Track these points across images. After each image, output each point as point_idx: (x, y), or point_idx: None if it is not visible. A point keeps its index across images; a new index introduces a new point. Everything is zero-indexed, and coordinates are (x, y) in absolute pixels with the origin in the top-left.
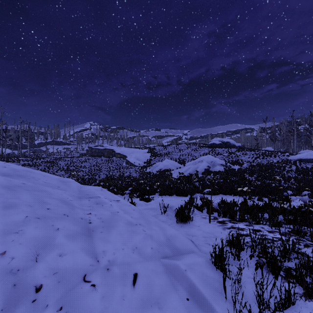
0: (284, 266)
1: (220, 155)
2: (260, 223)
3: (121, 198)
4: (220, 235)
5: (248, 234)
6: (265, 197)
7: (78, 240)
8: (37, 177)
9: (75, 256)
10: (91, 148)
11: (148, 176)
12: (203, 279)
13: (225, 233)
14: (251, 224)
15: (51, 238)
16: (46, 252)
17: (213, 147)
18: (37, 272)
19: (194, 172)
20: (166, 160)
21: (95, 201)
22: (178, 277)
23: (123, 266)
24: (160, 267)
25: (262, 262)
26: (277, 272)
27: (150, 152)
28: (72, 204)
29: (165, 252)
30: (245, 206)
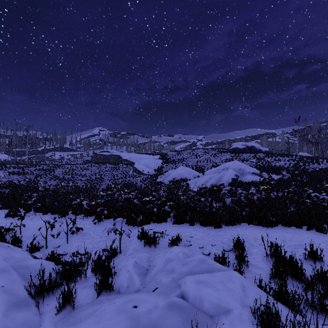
0: None
1: (246, 162)
2: None
3: None
4: None
5: None
6: None
7: None
8: None
9: None
10: (96, 154)
11: (158, 187)
12: None
13: None
14: None
15: None
16: None
17: (236, 152)
18: None
19: (218, 183)
20: (180, 167)
21: None
22: None
23: None
24: None
25: None
26: None
27: (162, 158)
28: None
29: None
30: None
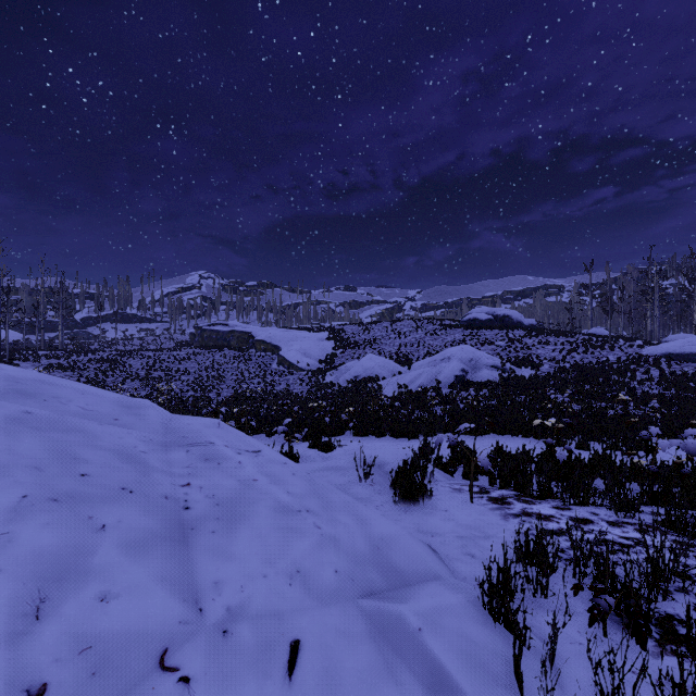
0: (656, 612)
1: (489, 346)
2: (588, 502)
3: (263, 446)
4: (497, 533)
5: (563, 530)
6: (593, 441)
7: (153, 555)
8: (66, 396)
9: (142, 599)
10: (201, 329)
11: (328, 392)
12: (464, 652)
13: (509, 526)
14: (567, 506)
15: (83, 553)
16: (67, 590)
17: (475, 327)
18: (37, 649)
19: (431, 384)
20: (368, 357)
21: (201, 454)
22: (401, 647)
23: (265, 621)
24: (356, 621)
25: (607, 606)
26: (643, 631)
27: (334, 338)
28: (146, 461)
29: (369, 581)
30: (551, 461)
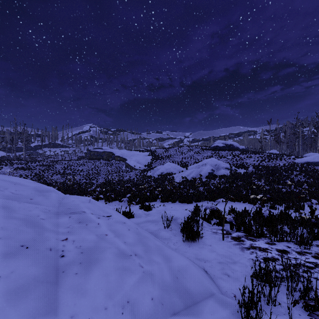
0: None
1: (224, 158)
2: (283, 240)
3: (113, 213)
4: (239, 259)
5: (275, 258)
6: (277, 204)
7: (30, 297)
8: (4, 186)
9: None
10: (90, 151)
11: (149, 180)
12: None
13: (245, 255)
14: (272, 242)
15: None
16: None
17: (217, 150)
18: None
19: (197, 176)
20: (167, 163)
21: (77, 219)
22: None
23: None
24: None
25: None
26: None
27: (151, 155)
28: (43, 225)
29: (172, 303)
30: (260, 216)
